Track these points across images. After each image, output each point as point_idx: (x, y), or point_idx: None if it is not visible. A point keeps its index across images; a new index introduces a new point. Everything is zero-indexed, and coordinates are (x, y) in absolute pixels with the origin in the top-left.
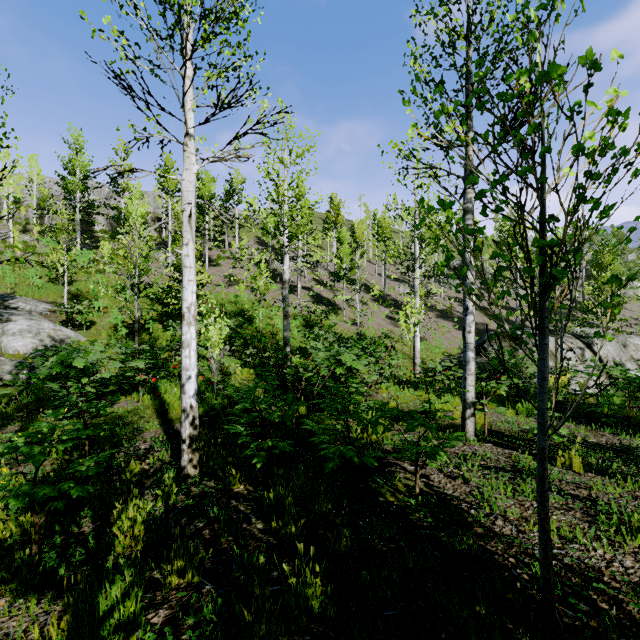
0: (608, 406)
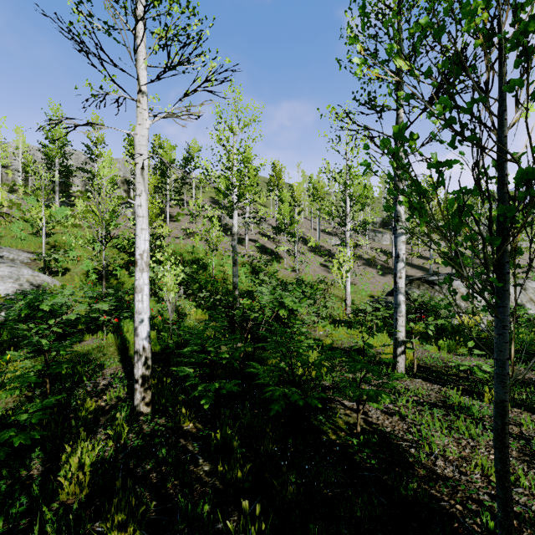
0: (521, 343)
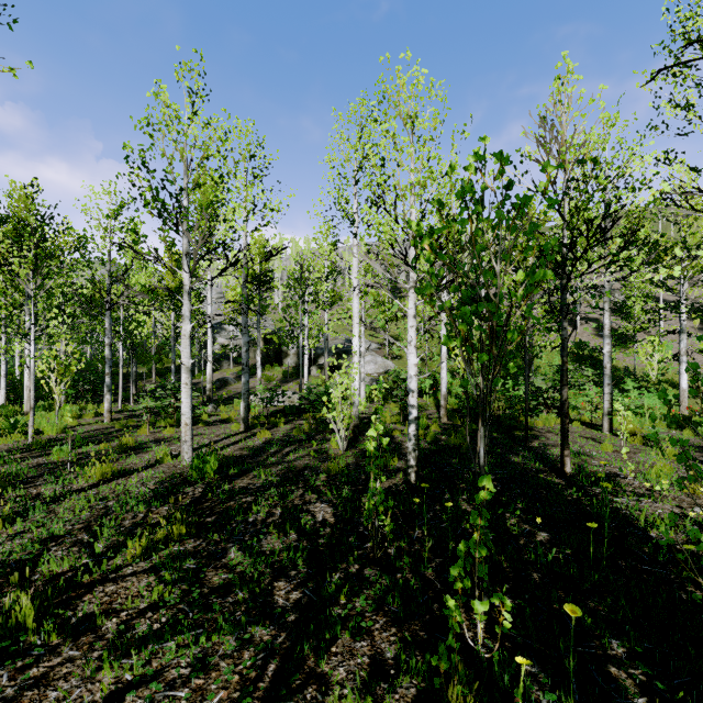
0: None
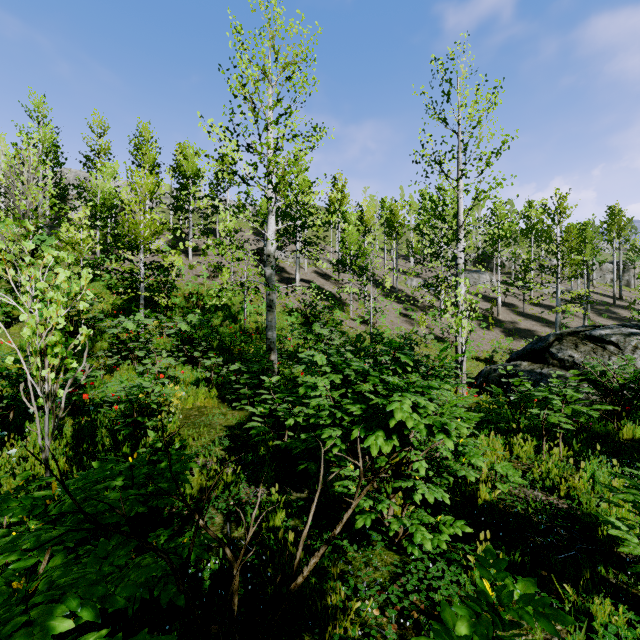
0: None
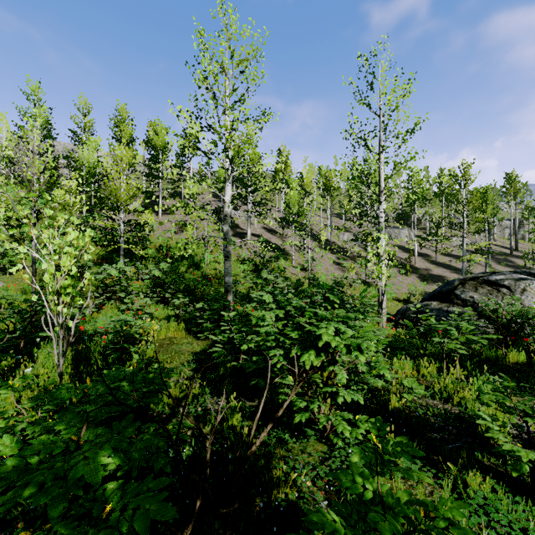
0: None
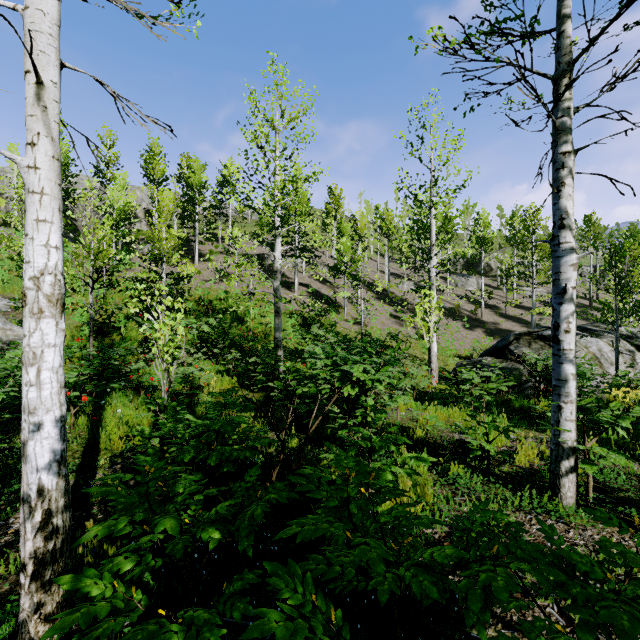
0: None
